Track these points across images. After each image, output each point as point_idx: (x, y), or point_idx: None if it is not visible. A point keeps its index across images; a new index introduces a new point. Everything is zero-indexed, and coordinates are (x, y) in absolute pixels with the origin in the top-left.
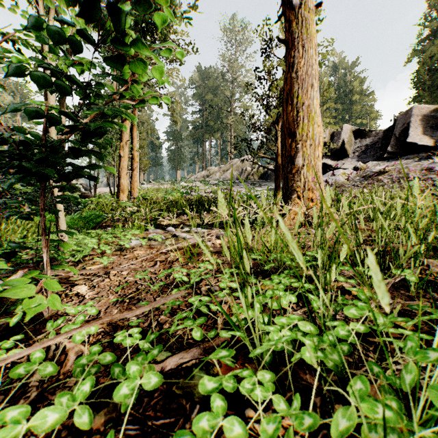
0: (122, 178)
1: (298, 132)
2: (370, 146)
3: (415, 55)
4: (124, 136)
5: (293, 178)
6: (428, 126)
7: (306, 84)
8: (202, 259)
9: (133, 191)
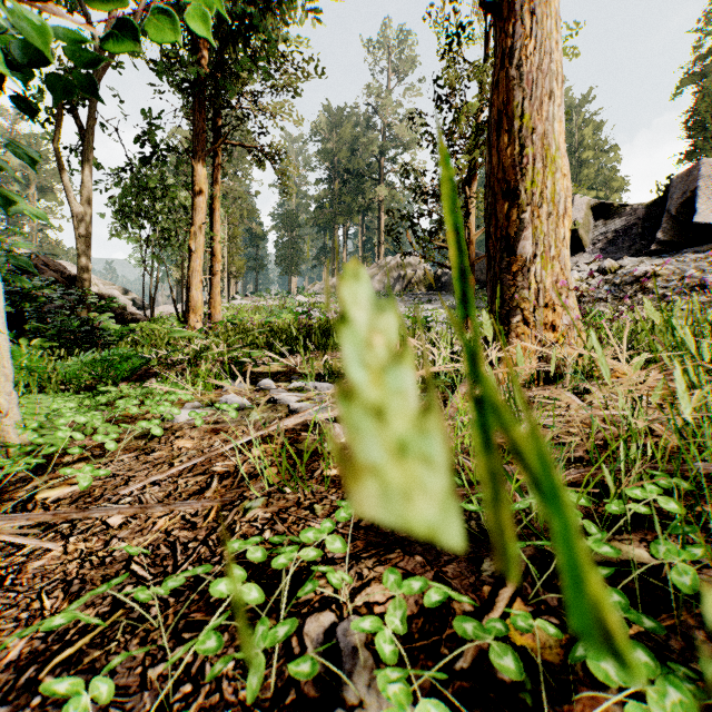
0: (193, 288)
1: (524, 187)
2: (623, 233)
3: (690, 81)
4: (196, 216)
5: (513, 282)
6: None
7: (540, 90)
8: (320, 474)
9: (214, 311)
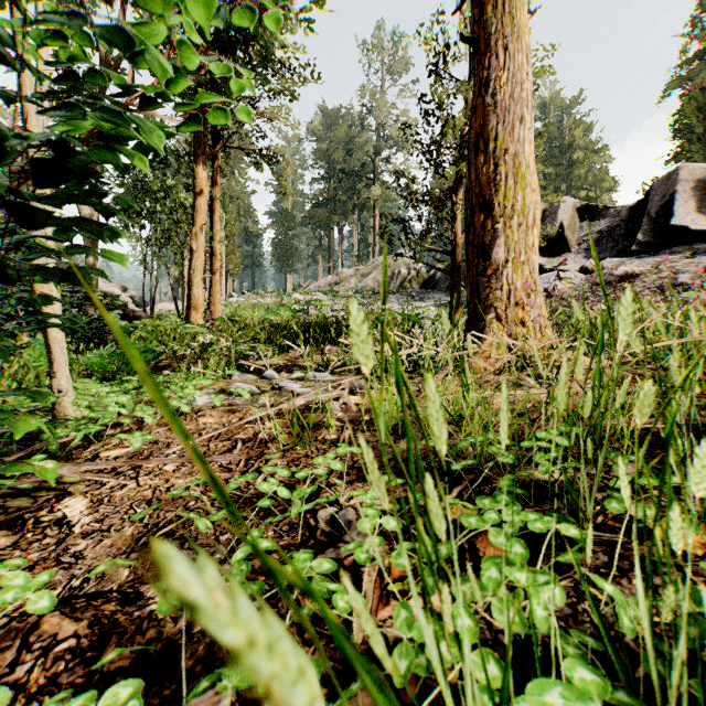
0: (194, 286)
1: (498, 201)
2: (607, 233)
3: (677, 84)
4: (197, 217)
5: (488, 284)
6: (705, 198)
7: (512, 116)
8: (323, 438)
9: (214, 309)
